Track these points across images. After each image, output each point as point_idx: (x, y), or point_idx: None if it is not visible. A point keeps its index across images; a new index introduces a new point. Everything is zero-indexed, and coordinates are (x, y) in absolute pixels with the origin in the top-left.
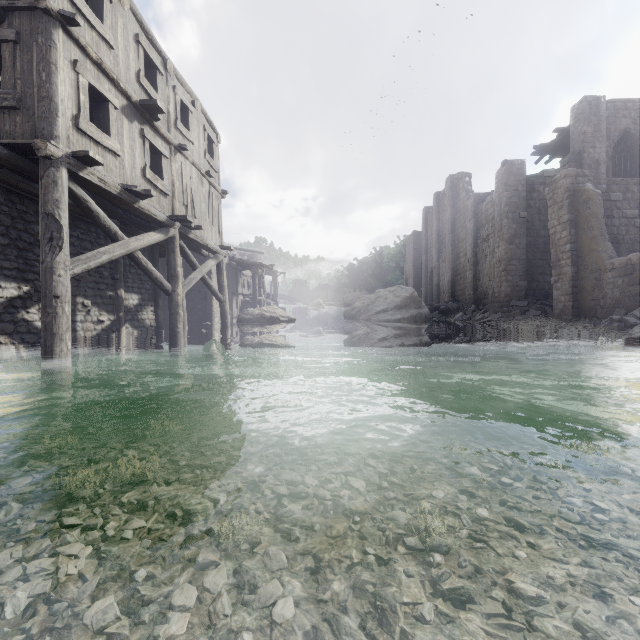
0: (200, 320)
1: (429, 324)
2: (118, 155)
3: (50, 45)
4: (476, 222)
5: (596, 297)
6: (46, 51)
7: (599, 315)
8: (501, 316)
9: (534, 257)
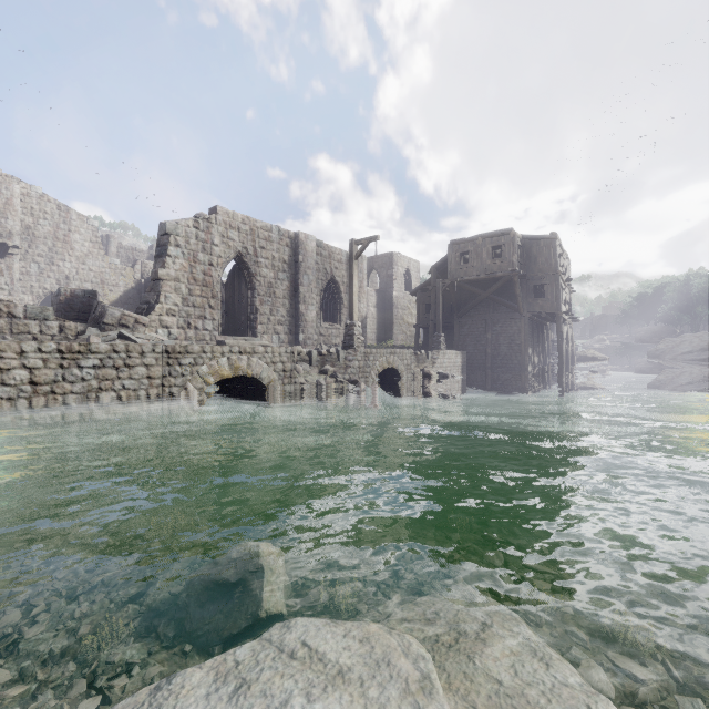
0: None
1: None
2: (563, 304)
3: (559, 284)
4: None
5: None
6: (558, 286)
7: None
8: None
9: None
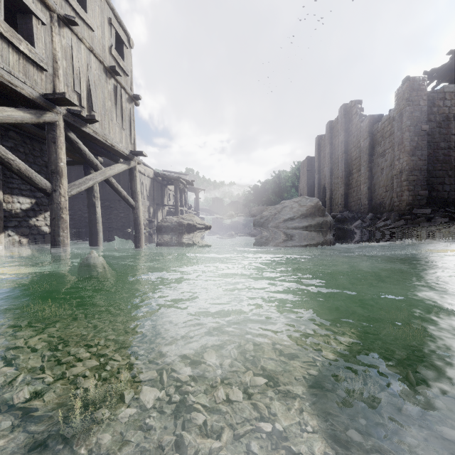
0: (123, 227)
1: (333, 231)
2: None
3: None
4: (371, 140)
5: None
6: None
7: None
8: (405, 223)
9: (434, 168)
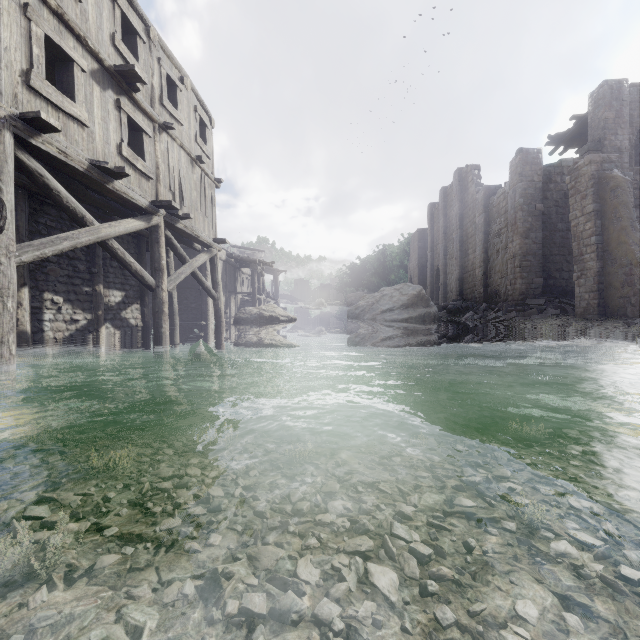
0: (195, 320)
1: (438, 324)
2: (86, 125)
3: None
4: (487, 216)
5: (626, 294)
6: None
7: (630, 314)
8: (516, 315)
9: (551, 252)
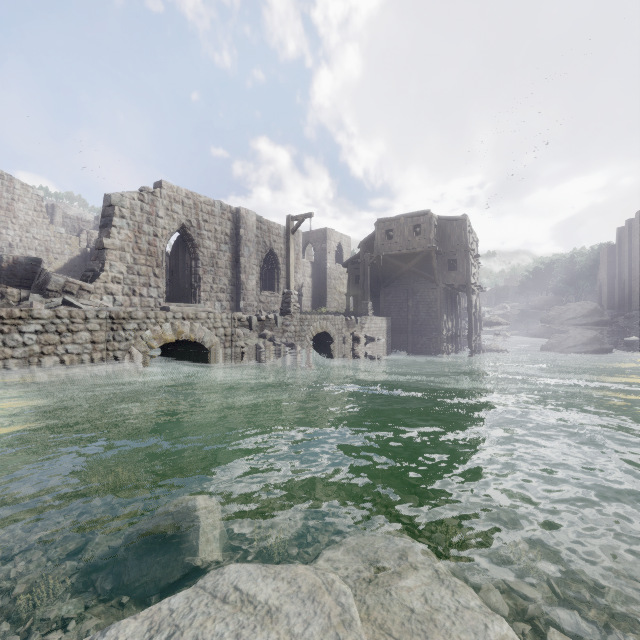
0: None
1: (610, 327)
2: (472, 276)
3: (469, 259)
4: None
5: None
6: (468, 261)
7: None
8: None
9: None
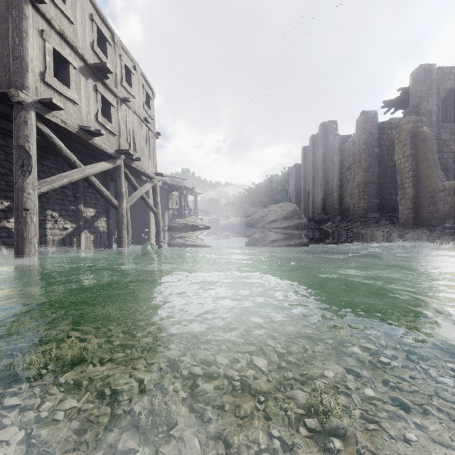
0: (141, 227)
1: (307, 230)
2: (76, 103)
3: (22, 17)
4: (341, 156)
5: (431, 210)
6: (19, 21)
7: (433, 224)
8: (360, 224)
9: (384, 181)
